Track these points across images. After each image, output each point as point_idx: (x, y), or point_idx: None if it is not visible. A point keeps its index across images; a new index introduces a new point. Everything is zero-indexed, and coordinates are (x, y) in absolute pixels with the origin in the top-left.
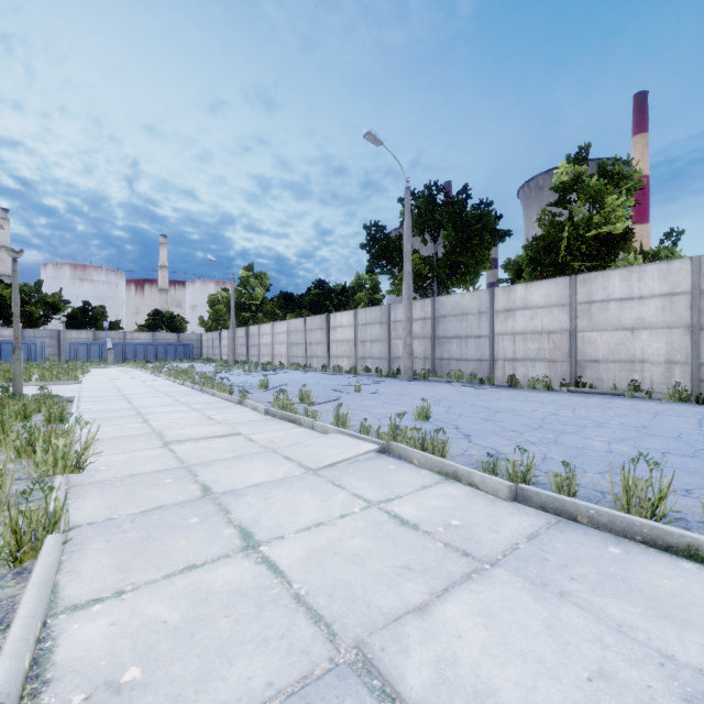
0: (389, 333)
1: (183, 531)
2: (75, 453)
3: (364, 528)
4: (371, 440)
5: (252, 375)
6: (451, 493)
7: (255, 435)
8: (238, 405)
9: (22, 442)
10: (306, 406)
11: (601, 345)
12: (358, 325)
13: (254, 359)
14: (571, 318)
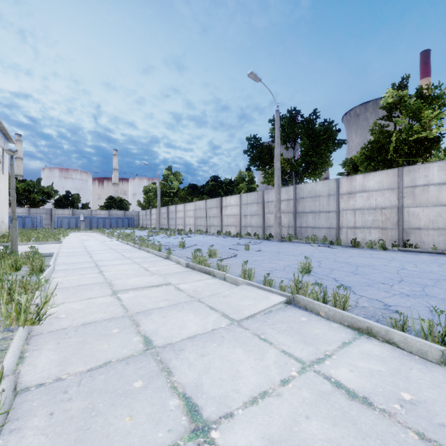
0: (264, 210)
1: (127, 401)
2: (36, 307)
3: (314, 402)
4: (277, 292)
5: (172, 238)
6: (375, 352)
7: (182, 284)
8: (165, 259)
9: (1, 292)
10: (214, 260)
11: (422, 217)
12: (241, 204)
13: (172, 227)
14: (399, 198)
